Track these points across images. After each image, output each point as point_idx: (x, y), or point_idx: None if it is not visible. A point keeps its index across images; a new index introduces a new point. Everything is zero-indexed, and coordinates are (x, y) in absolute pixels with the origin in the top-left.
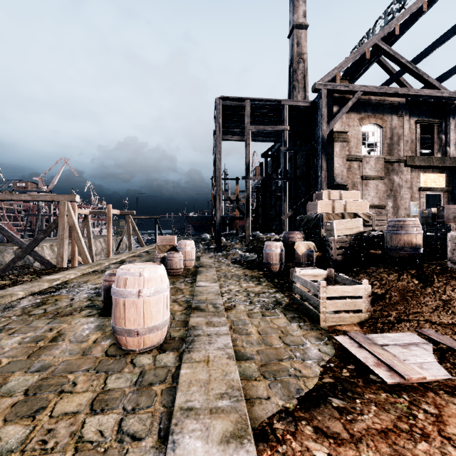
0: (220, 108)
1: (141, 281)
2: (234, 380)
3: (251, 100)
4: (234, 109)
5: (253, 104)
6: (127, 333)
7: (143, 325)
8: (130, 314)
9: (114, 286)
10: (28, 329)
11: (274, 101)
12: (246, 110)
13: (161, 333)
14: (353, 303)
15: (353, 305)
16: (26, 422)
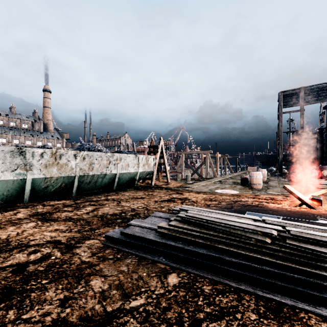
0: (281, 97)
1: (256, 174)
2: (278, 191)
3: (304, 87)
4: (292, 93)
5: (306, 89)
6: (253, 184)
7: (257, 183)
8: (254, 180)
9: (250, 175)
10: (227, 185)
11: (323, 84)
12: (300, 95)
13: (261, 186)
14: (325, 186)
15: (326, 187)
16: (242, 190)
